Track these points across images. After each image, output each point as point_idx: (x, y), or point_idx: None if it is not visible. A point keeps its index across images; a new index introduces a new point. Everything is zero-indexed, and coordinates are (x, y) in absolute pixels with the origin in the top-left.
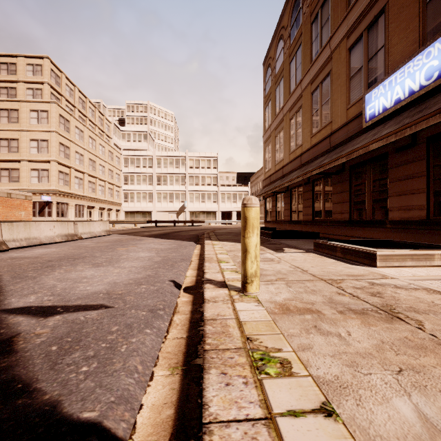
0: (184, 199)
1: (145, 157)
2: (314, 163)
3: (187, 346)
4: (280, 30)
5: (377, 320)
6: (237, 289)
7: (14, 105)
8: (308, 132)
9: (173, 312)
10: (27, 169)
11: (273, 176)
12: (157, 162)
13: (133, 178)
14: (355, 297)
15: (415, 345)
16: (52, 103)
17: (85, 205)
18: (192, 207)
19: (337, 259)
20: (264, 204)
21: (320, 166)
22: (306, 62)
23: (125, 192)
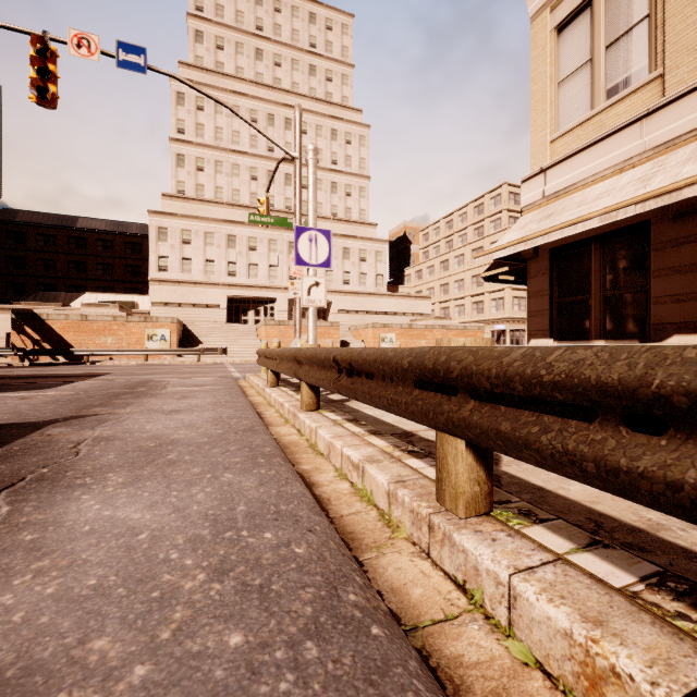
0: None
1: None
2: None
3: None
4: None
5: None
6: None
7: (480, 243)
8: None
9: None
10: (488, 300)
11: None
12: None
13: None
14: None
15: None
16: (506, 230)
17: None
18: None
19: None
20: None
21: None
22: None
23: None
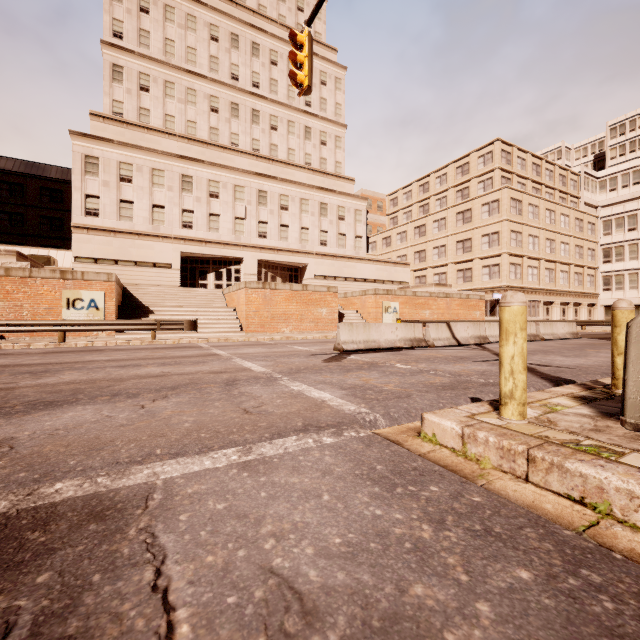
0: None
1: None
2: None
3: None
4: None
5: None
6: None
7: (467, 205)
8: None
9: None
10: (478, 267)
11: None
12: None
13: (620, 250)
14: None
15: None
16: (503, 189)
17: (540, 301)
18: None
19: None
20: None
21: None
22: None
23: (604, 275)
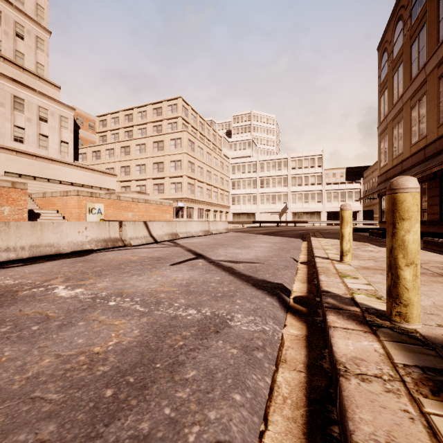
0: (286, 200)
1: (249, 163)
2: (440, 157)
3: (307, 279)
4: (398, 10)
5: (427, 276)
6: (337, 260)
7: (161, 137)
8: (434, 122)
9: (297, 270)
10: (168, 183)
11: (389, 171)
12: (260, 167)
13: (239, 183)
14: (425, 269)
15: (437, 282)
16: (184, 132)
17: (204, 209)
18: (294, 207)
19: (442, 254)
20: (379, 203)
21: (441, 163)
22: (432, 43)
23: (232, 196)
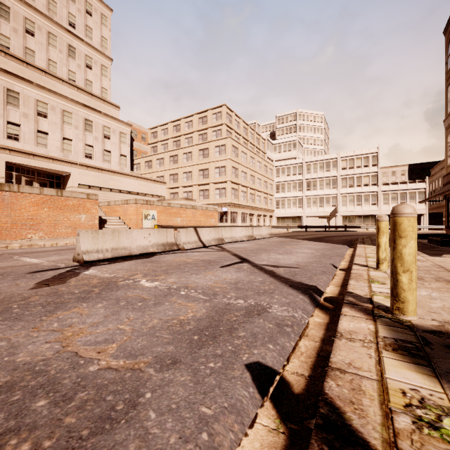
0: (335, 203)
1: (294, 165)
2: None
3: (342, 283)
4: None
5: None
6: (374, 268)
7: (206, 145)
8: None
9: (334, 275)
10: (213, 189)
11: None
12: (306, 169)
13: (284, 186)
14: None
15: None
16: (228, 138)
17: (248, 213)
18: (345, 210)
19: None
20: (446, 205)
21: None
22: None
23: (276, 200)
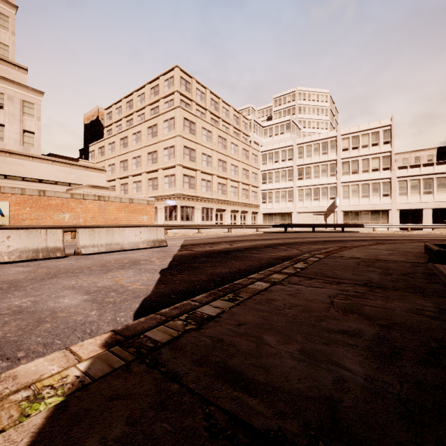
0: (334, 195)
1: (283, 149)
2: None
3: None
4: None
5: None
6: None
7: (154, 121)
8: None
9: None
10: (162, 176)
11: None
12: (298, 152)
13: (271, 175)
14: None
15: None
16: (177, 108)
17: (214, 208)
18: (347, 204)
19: None
20: None
21: None
22: None
23: (262, 192)
